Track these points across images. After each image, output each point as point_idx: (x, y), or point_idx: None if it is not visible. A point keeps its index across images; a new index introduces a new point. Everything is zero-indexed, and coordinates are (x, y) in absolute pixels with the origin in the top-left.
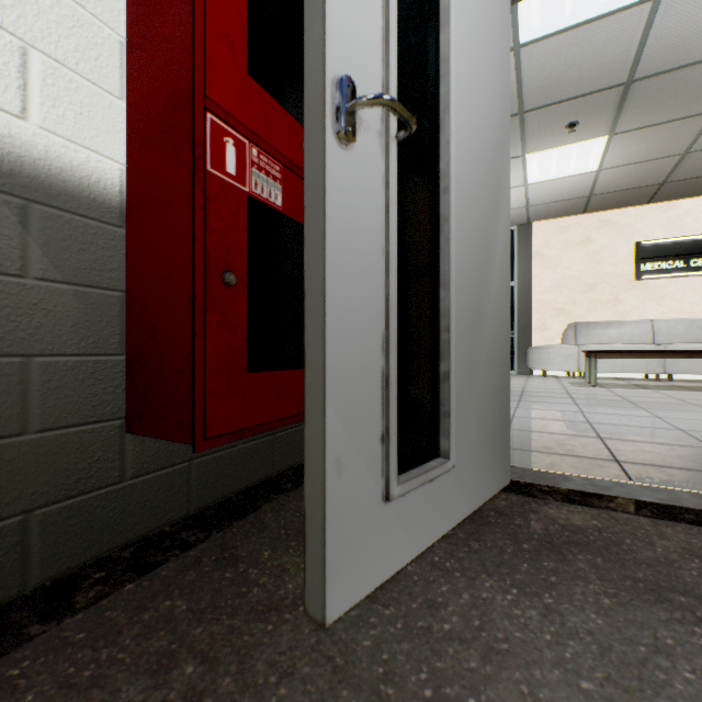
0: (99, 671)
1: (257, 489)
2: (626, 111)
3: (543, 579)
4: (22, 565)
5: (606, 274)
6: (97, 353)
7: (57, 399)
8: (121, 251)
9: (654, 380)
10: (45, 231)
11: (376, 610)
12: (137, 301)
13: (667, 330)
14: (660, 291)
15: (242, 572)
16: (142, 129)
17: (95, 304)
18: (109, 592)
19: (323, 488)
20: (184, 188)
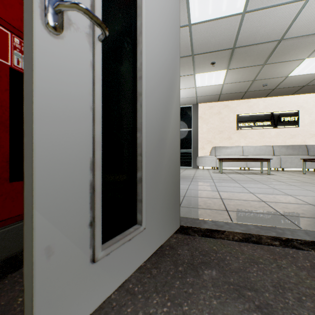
0: None
1: None
2: (233, 60)
3: (185, 292)
4: None
5: (226, 127)
6: None
7: None
8: None
9: (243, 170)
10: None
11: None
12: None
13: (247, 150)
14: (245, 134)
15: None
16: None
17: None
18: None
19: (32, 271)
20: None
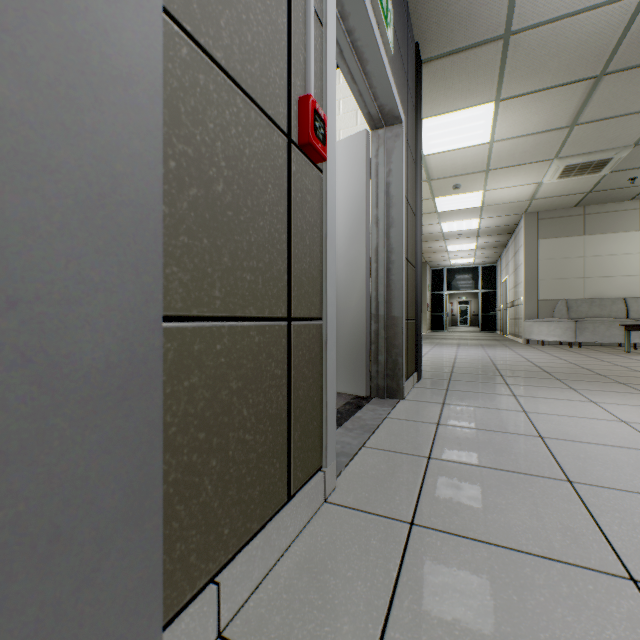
0: None
1: None
2: None
3: None
4: None
5: None
6: None
7: None
8: None
9: None
10: None
11: None
12: None
13: None
14: None
15: None
16: None
17: None
18: None
19: None
20: None
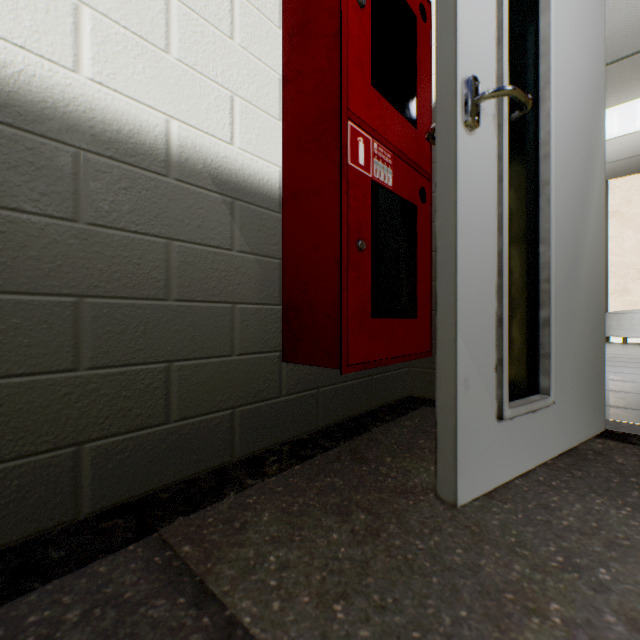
0: (302, 508)
1: (362, 418)
2: None
3: None
4: (231, 443)
5: None
6: (267, 303)
7: (247, 334)
8: (279, 230)
9: None
10: (241, 219)
11: (496, 504)
12: (291, 265)
13: None
14: None
15: (374, 468)
16: (295, 140)
17: (266, 268)
18: (285, 468)
19: (454, 399)
20: (331, 179)
